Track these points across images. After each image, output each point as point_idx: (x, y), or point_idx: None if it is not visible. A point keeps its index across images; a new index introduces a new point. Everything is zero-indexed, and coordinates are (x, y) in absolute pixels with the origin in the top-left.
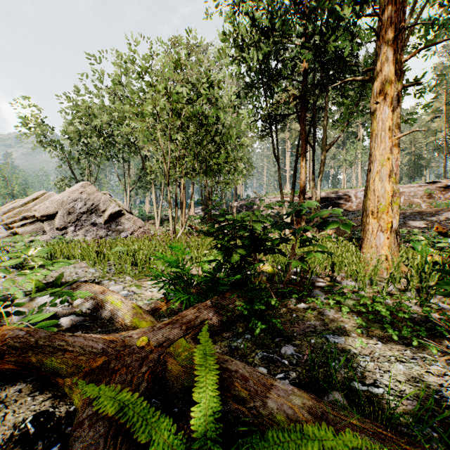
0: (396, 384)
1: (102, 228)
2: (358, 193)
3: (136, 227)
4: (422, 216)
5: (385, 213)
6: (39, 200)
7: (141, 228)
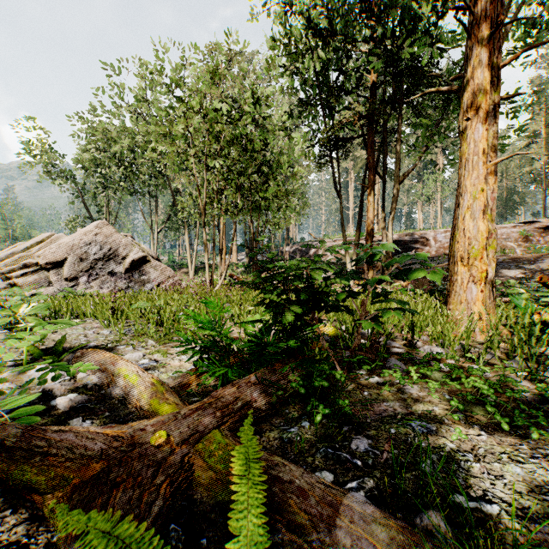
0: (516, 498)
1: (122, 278)
2: (438, 236)
3: (164, 277)
4: (518, 264)
5: (478, 259)
6: (45, 244)
7: (171, 279)
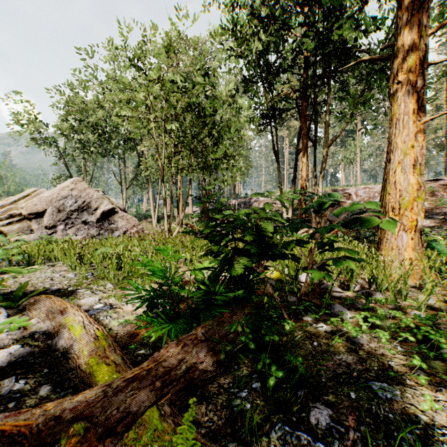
0: None
1: (94, 226)
2: (358, 191)
3: (130, 226)
4: (428, 215)
5: (409, 209)
6: (30, 198)
7: (135, 227)
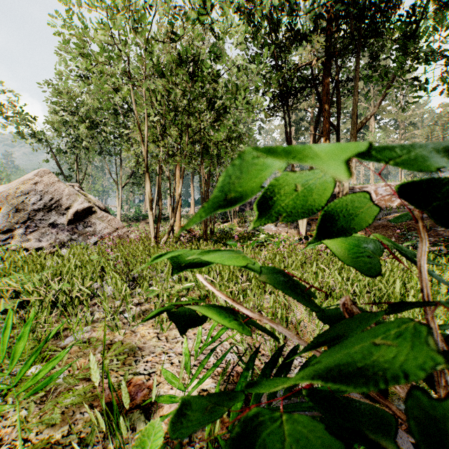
0: None
1: (64, 230)
2: (378, 189)
3: (111, 229)
4: None
5: None
6: None
7: (118, 230)
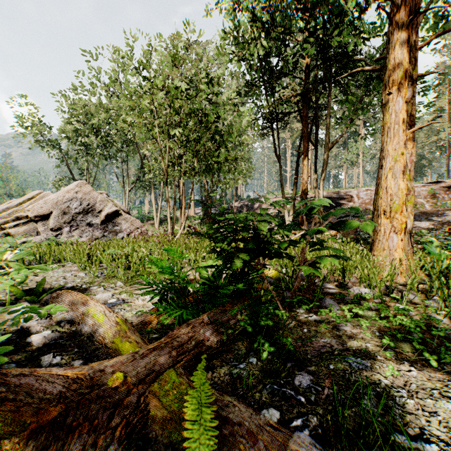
0: None
1: (98, 228)
2: (360, 193)
3: (133, 228)
4: (428, 217)
5: (399, 212)
6: (34, 200)
7: (139, 229)
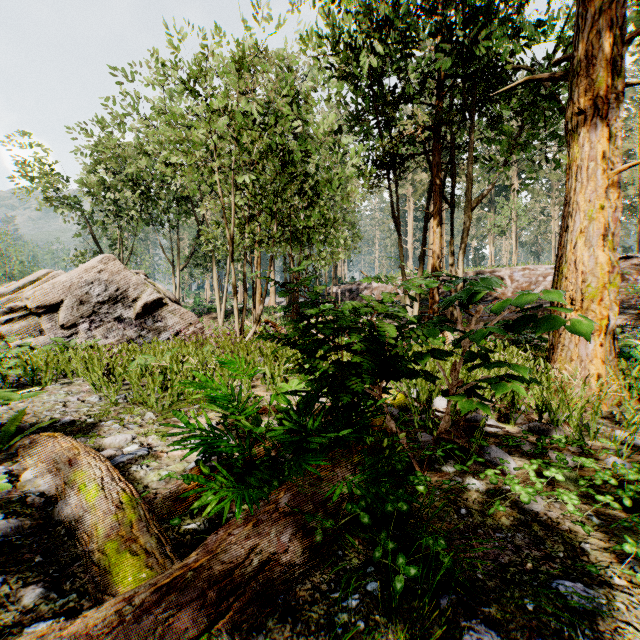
0: None
1: (132, 325)
2: (514, 274)
3: (184, 324)
4: None
5: (596, 301)
6: (40, 283)
7: (193, 326)
